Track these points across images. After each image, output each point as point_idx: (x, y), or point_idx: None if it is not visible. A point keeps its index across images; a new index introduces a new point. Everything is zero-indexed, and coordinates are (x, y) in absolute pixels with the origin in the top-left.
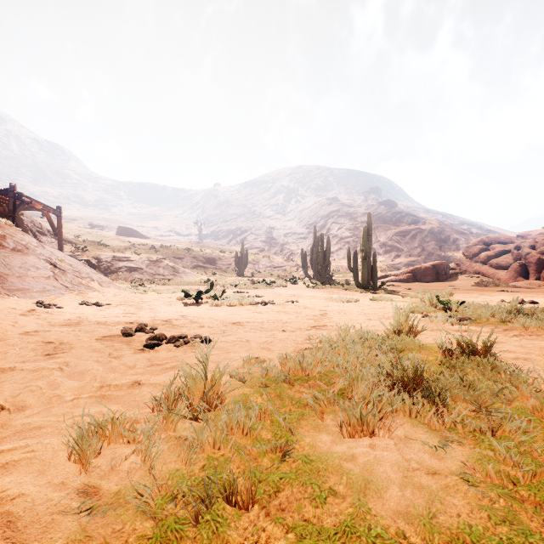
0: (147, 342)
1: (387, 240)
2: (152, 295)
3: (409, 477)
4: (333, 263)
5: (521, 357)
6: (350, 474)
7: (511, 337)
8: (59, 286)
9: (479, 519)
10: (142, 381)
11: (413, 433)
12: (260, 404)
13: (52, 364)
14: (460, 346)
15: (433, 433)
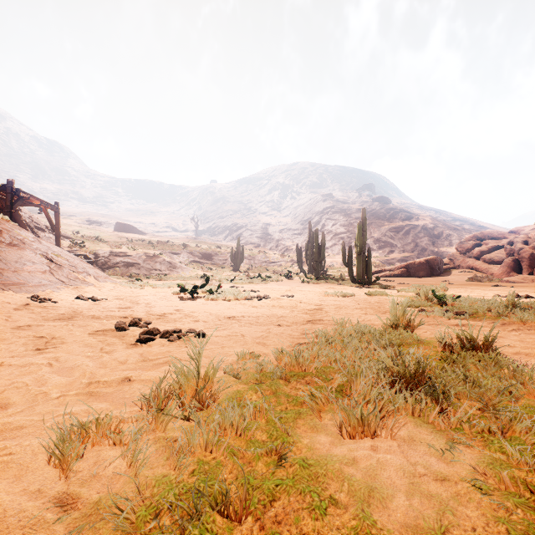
0: (140, 337)
1: (381, 235)
2: (148, 290)
3: (416, 483)
4: (328, 258)
5: (522, 352)
6: (352, 481)
7: (509, 332)
8: (55, 281)
9: (497, 534)
10: (132, 377)
11: (417, 434)
12: (255, 402)
13: (41, 359)
14: (460, 341)
15: (438, 433)
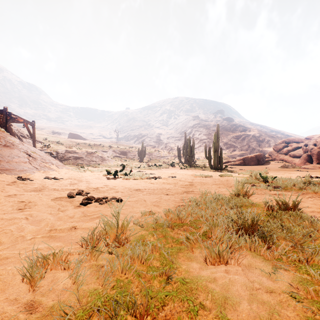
0: (82, 202)
1: (227, 141)
2: (88, 173)
3: (254, 294)
4: (196, 154)
5: (316, 211)
6: (213, 293)
7: (307, 198)
8: (32, 168)
9: None
10: (77, 226)
11: (254, 262)
12: (152, 242)
13: (21, 215)
14: (278, 204)
15: (266, 262)
